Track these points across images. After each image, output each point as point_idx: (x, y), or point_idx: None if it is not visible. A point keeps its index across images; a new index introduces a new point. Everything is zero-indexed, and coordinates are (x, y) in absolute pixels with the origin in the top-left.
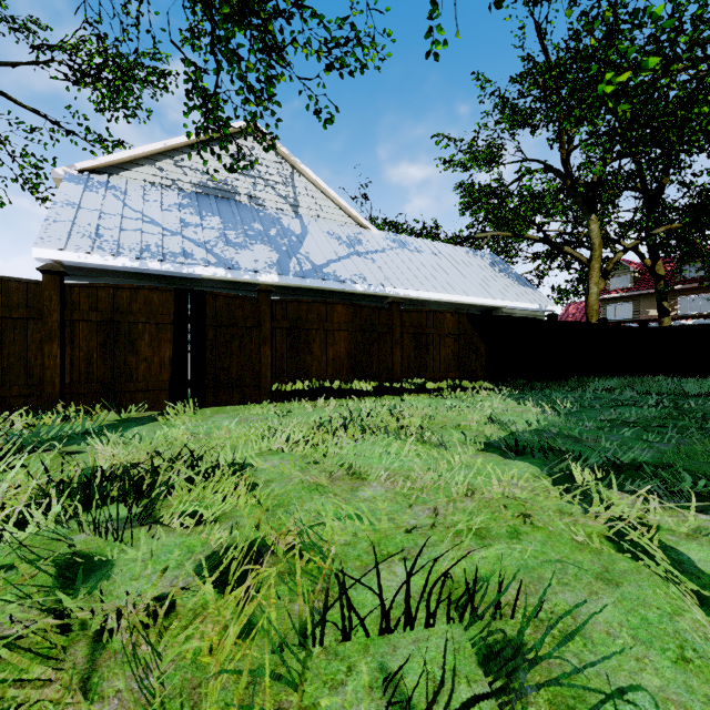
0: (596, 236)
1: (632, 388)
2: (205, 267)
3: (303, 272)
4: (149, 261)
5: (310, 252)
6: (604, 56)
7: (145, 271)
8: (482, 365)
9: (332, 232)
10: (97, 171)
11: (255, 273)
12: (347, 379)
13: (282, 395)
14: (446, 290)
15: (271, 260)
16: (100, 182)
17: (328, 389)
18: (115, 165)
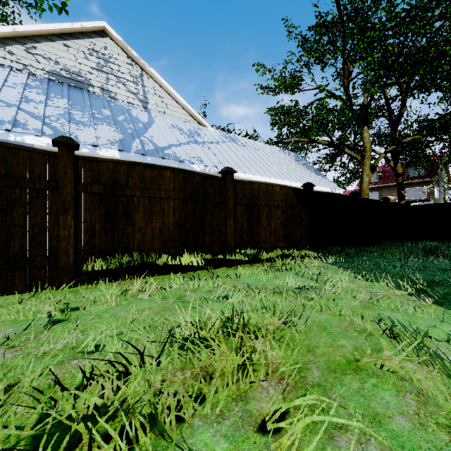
0: (367, 142)
1: (435, 255)
2: (37, 137)
3: (145, 151)
4: None
5: (153, 136)
6: (369, 19)
7: None
8: (304, 235)
9: (175, 125)
10: None
11: (95, 147)
12: (177, 253)
13: (92, 275)
14: (267, 174)
15: (114, 138)
16: None
17: (154, 265)
18: None
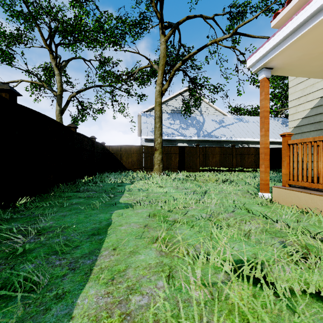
0: None
1: None
2: (178, 137)
3: (204, 135)
4: (165, 136)
5: (206, 128)
6: None
7: (163, 139)
8: None
9: (213, 119)
10: (147, 111)
11: (191, 137)
12: (219, 167)
13: (202, 170)
14: (257, 137)
15: (194, 132)
16: (148, 114)
17: (214, 169)
18: (151, 109)
